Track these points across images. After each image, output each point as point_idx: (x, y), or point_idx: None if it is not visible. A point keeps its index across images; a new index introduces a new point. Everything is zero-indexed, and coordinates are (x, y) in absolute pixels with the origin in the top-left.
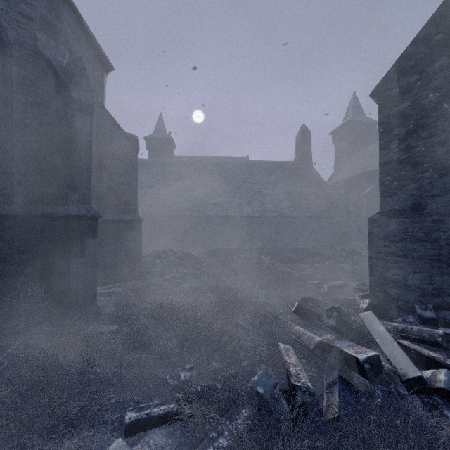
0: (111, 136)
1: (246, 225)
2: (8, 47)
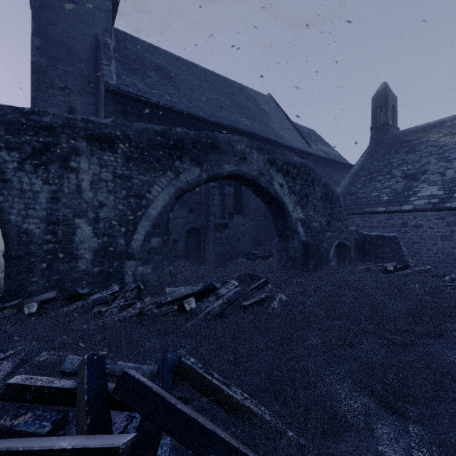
0: None
1: None
2: None
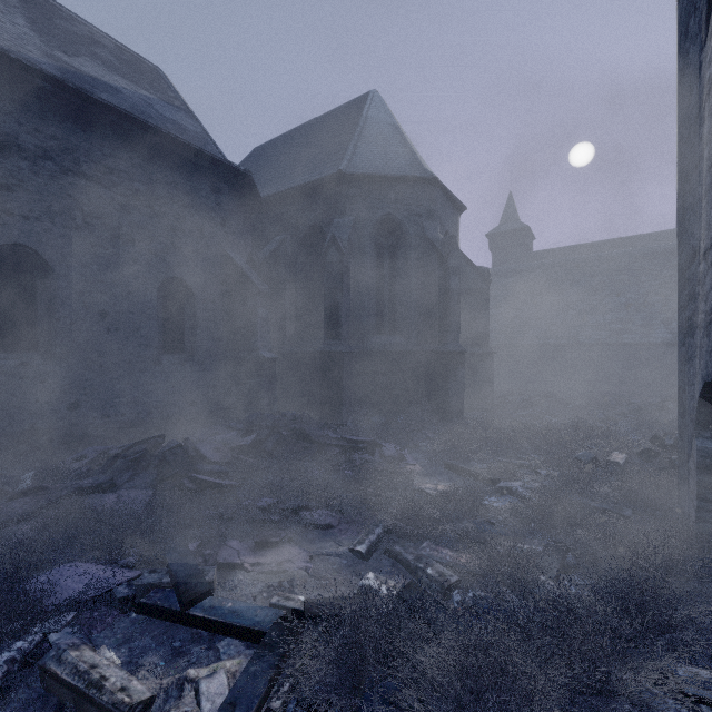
0: (465, 274)
1: (657, 357)
2: (408, 240)
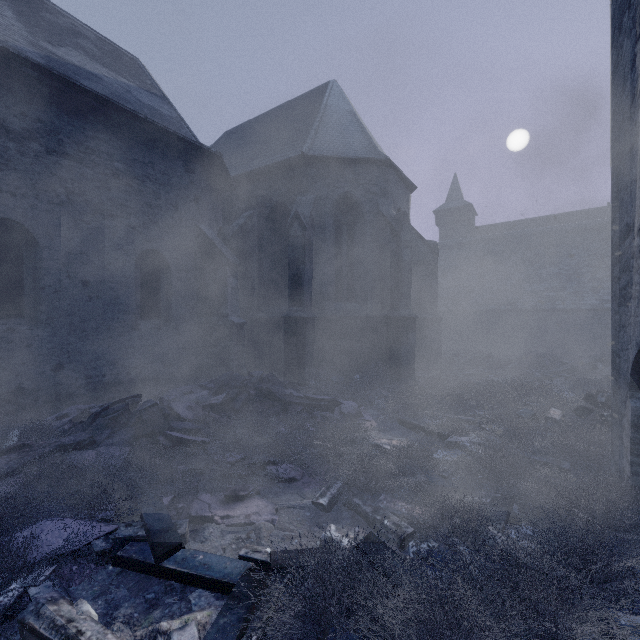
0: (415, 247)
1: (587, 322)
2: (365, 216)
